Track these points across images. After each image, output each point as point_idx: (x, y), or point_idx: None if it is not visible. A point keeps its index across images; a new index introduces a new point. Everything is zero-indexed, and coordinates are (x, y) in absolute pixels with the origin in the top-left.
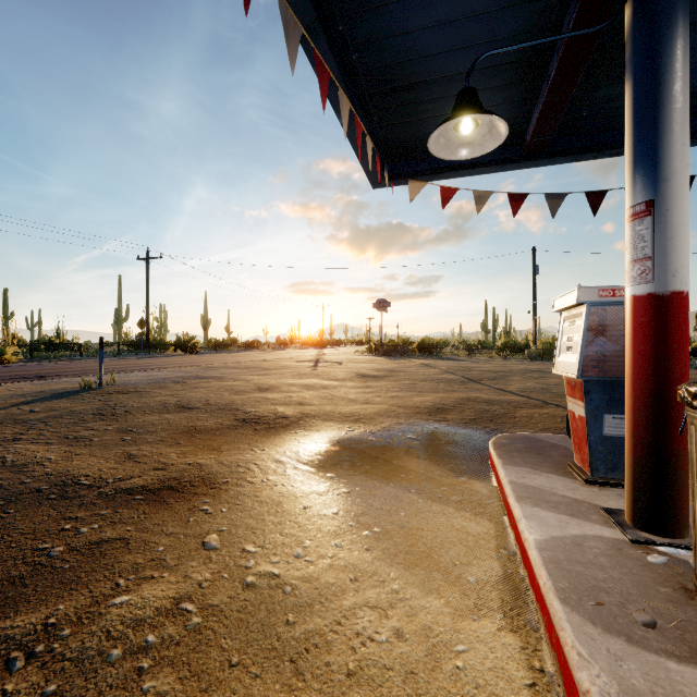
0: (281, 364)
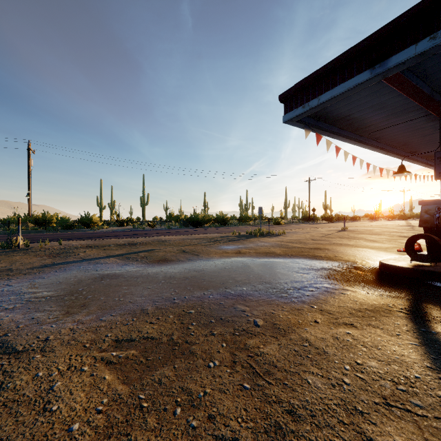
0: (392, 226)
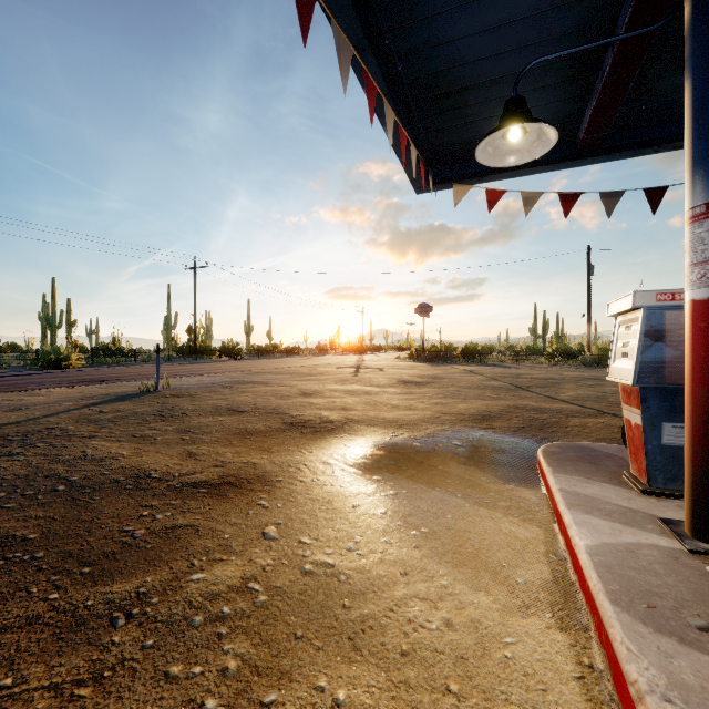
0: (323, 370)
